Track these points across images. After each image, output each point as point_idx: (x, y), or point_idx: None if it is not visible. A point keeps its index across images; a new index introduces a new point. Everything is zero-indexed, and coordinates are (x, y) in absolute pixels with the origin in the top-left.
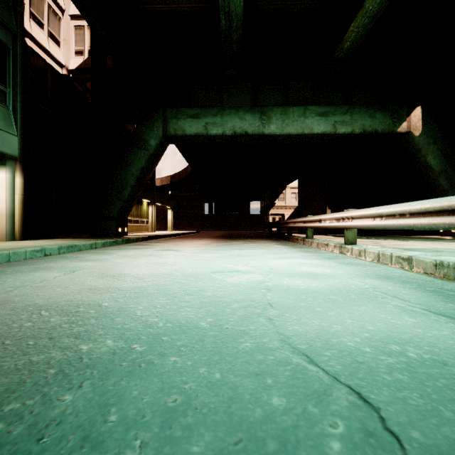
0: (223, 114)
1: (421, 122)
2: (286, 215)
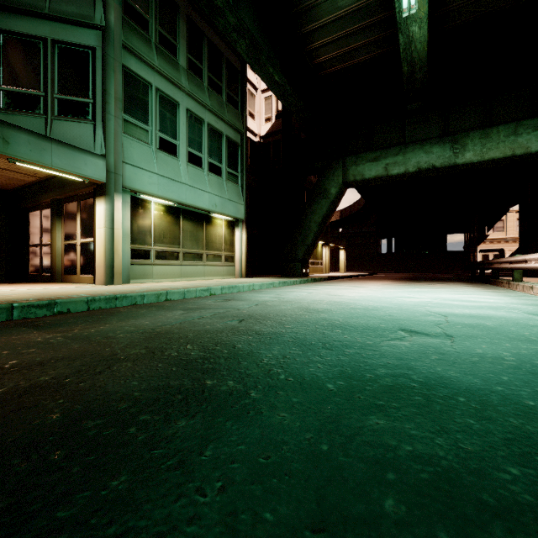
0: (405, 152)
1: None
2: (506, 251)
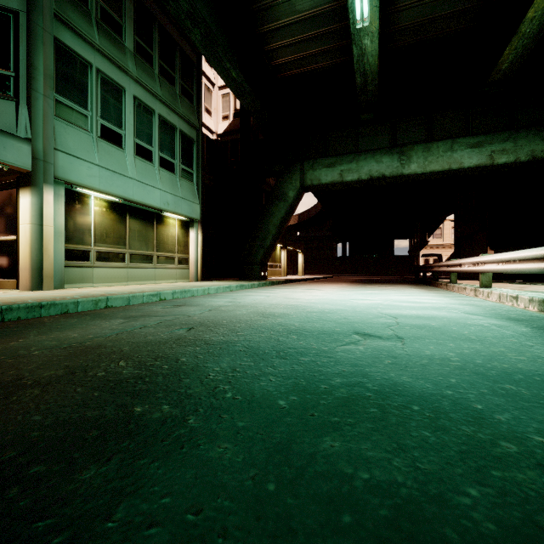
0: (359, 160)
1: None
2: (444, 255)
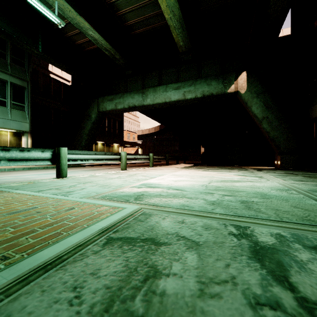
0: (123, 97)
1: (246, 83)
2: None
